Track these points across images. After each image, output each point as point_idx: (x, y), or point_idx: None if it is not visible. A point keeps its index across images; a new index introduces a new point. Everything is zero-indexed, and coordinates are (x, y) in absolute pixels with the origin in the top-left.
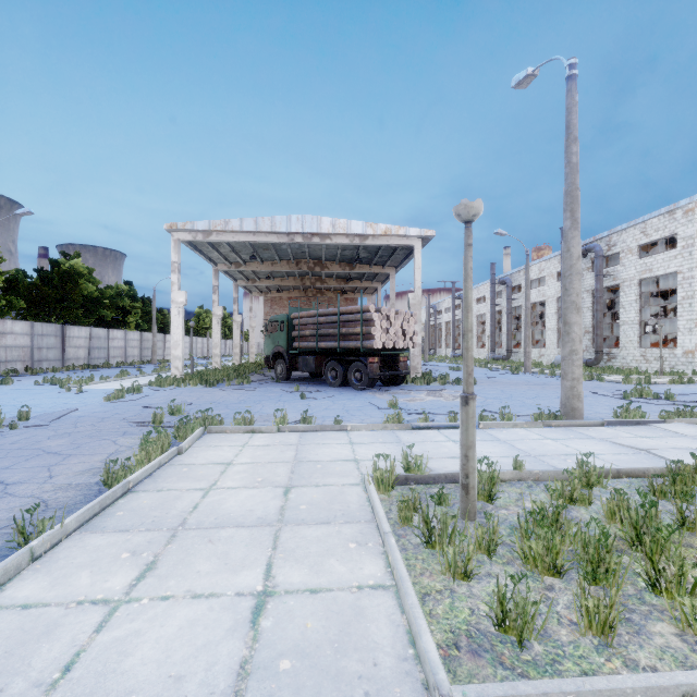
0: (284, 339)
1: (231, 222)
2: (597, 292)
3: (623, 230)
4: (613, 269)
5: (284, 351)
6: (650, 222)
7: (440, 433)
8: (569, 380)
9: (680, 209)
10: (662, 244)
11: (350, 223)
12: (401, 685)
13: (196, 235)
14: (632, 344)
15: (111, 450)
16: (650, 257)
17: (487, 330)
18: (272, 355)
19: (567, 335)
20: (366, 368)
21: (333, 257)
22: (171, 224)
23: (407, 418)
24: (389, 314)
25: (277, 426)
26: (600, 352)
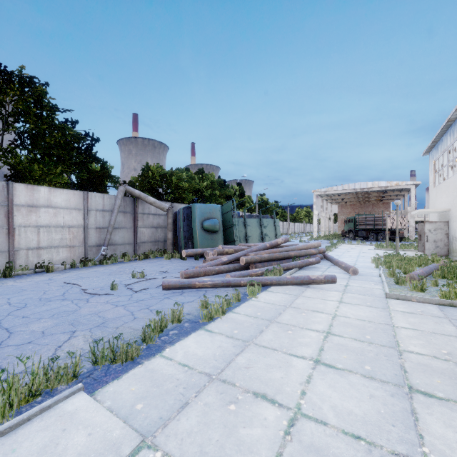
0: (353, 225)
1: (333, 188)
2: None
3: None
4: None
5: (353, 229)
6: None
7: None
8: None
9: None
10: None
11: (379, 183)
12: (372, 249)
13: (321, 193)
14: None
15: (329, 244)
16: None
17: None
18: (348, 231)
19: None
20: (384, 235)
21: (373, 190)
22: (314, 190)
23: None
24: (393, 217)
25: (357, 243)
26: None
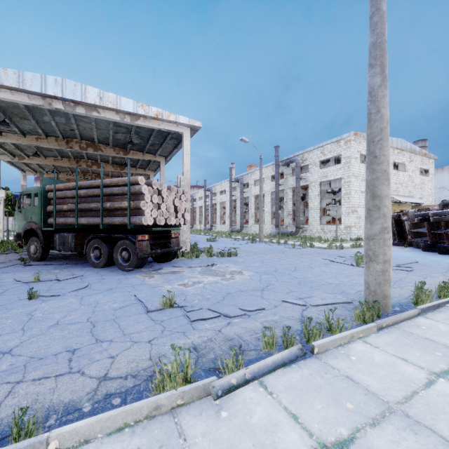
0: (38, 214)
1: None
2: (297, 188)
3: (311, 151)
4: (305, 175)
5: (38, 227)
6: (326, 147)
7: (274, 402)
8: (380, 263)
9: (343, 140)
10: (324, 164)
11: (120, 99)
12: None
13: None
14: (316, 222)
15: None
16: (326, 168)
17: (227, 212)
18: (24, 232)
19: (378, 210)
20: (134, 247)
21: (107, 140)
22: None
23: (193, 337)
24: (161, 188)
25: None
26: (299, 227)
